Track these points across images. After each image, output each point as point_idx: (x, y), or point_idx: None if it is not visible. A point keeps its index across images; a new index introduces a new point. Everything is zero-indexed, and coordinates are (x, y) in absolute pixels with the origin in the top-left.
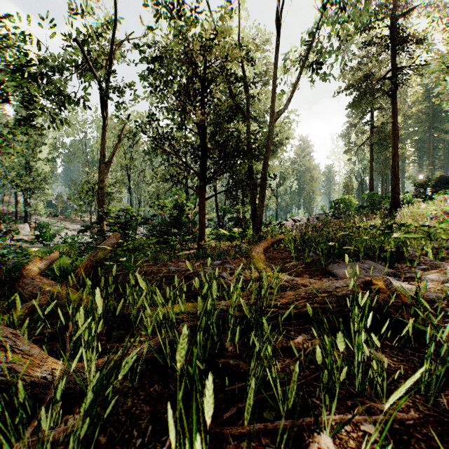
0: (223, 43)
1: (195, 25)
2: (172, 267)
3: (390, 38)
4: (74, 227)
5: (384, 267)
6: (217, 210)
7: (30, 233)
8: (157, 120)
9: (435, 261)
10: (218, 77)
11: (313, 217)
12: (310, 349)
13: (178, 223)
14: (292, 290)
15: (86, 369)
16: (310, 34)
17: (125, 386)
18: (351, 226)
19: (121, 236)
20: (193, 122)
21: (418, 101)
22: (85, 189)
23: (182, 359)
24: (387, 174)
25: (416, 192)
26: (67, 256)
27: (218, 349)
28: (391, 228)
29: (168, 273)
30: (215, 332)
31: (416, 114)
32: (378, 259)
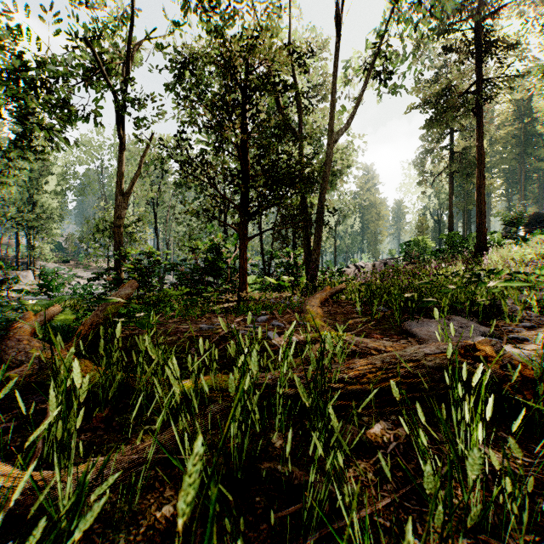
0: (269, 43)
1: (234, 22)
2: (205, 325)
3: (475, 42)
4: (88, 275)
5: (479, 325)
6: (263, 254)
7: (34, 282)
8: (187, 140)
9: (542, 317)
10: (263, 85)
11: (380, 263)
12: (394, 446)
13: (214, 269)
14: (360, 356)
15: (58, 484)
16: (377, 36)
17: (118, 510)
18: (427, 273)
19: (141, 286)
20: (232, 143)
21: (507, 122)
22: (100, 228)
23: (185, 510)
24: (469, 210)
25: (505, 232)
26: (74, 310)
27: (261, 444)
28: (478, 275)
29: (199, 333)
30: (258, 417)
31: (504, 138)
32: (469, 314)
